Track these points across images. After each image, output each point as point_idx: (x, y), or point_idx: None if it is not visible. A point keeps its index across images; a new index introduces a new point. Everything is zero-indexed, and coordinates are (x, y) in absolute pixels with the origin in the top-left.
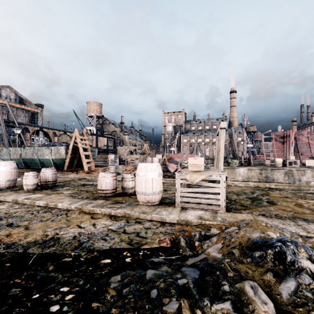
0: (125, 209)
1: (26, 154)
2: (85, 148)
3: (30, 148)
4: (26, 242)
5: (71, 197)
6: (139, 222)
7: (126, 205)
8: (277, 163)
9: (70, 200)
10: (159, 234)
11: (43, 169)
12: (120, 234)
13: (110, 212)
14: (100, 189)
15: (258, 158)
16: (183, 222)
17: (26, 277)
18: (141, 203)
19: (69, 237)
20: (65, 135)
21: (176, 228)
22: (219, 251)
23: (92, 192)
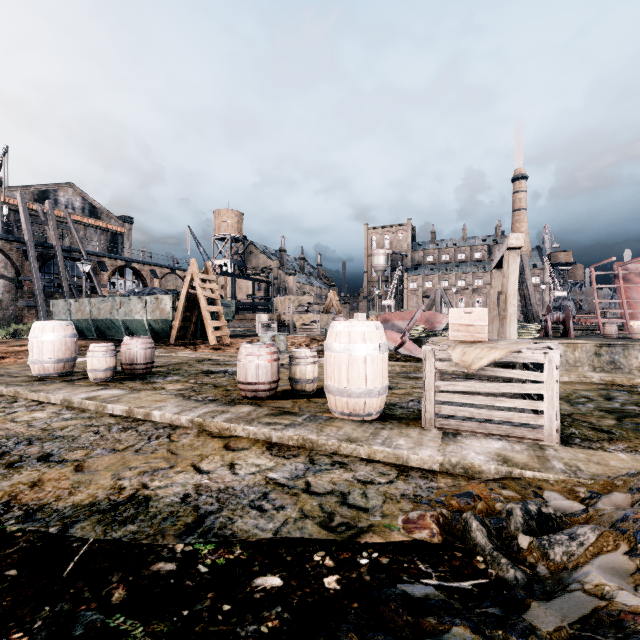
0: (304, 429)
1: (99, 312)
2: (210, 299)
3: (106, 300)
4: (70, 504)
5: (181, 397)
6: (341, 464)
7: (304, 419)
8: (636, 332)
9: (179, 405)
10: (399, 500)
11: (126, 338)
12: (299, 495)
13: (267, 434)
14: (244, 381)
15: (580, 322)
16: (458, 469)
17: (44, 628)
18: (336, 416)
19: (172, 496)
20: (174, 275)
21: (442, 487)
22: (638, 588)
23: (227, 387)
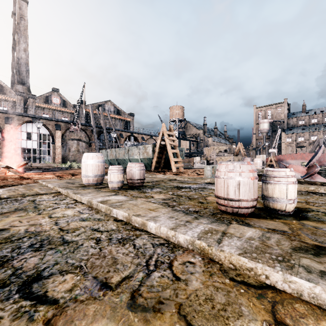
0: None
1: (119, 155)
2: (171, 147)
3: (122, 149)
4: None
5: (169, 208)
6: None
7: None
8: None
9: (171, 217)
10: None
11: (129, 163)
12: None
13: None
14: (225, 197)
15: None
16: None
17: None
18: None
19: None
20: (152, 139)
21: None
22: None
23: (199, 199)
